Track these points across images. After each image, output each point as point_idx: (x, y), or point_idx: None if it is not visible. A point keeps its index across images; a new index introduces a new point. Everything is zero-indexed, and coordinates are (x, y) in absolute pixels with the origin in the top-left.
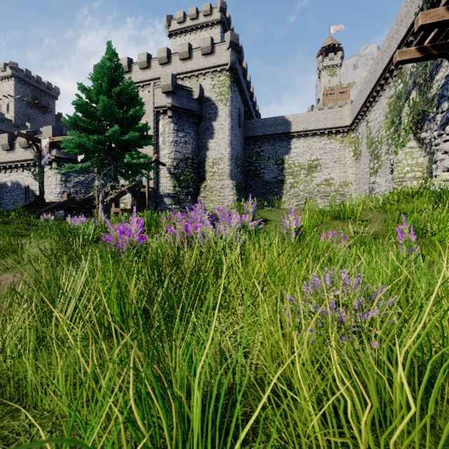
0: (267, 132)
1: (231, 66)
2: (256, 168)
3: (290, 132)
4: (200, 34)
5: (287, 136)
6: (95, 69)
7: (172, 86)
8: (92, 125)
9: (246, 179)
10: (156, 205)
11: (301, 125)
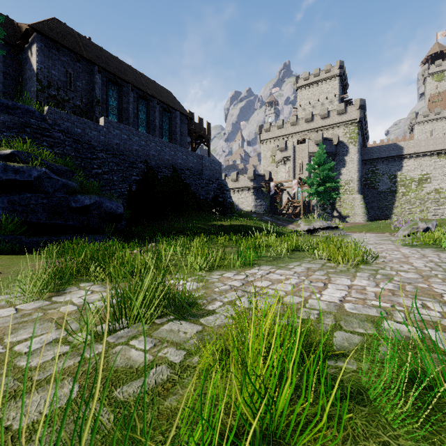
0: (382, 155)
1: (360, 120)
2: (371, 182)
3: (402, 155)
4: (322, 86)
5: (400, 157)
6: (317, 157)
7: (322, 140)
8: (317, 181)
9: (363, 191)
10: (309, 212)
11: (412, 149)
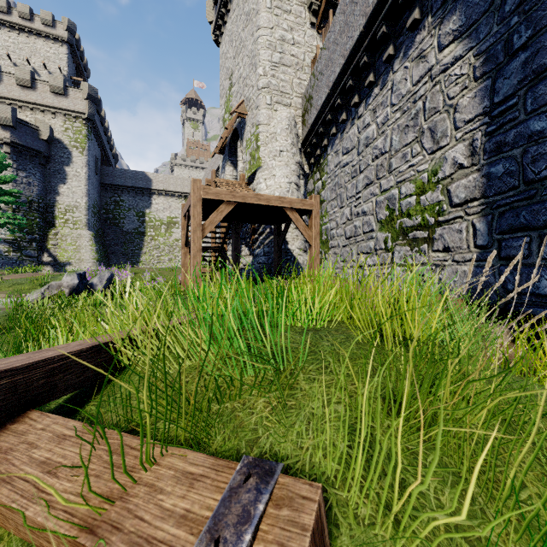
0: (128, 183)
1: (90, 117)
2: (115, 217)
3: (152, 189)
4: (37, 42)
5: (149, 191)
6: None
7: (12, 121)
8: None
9: (103, 227)
10: None
11: (161, 184)
